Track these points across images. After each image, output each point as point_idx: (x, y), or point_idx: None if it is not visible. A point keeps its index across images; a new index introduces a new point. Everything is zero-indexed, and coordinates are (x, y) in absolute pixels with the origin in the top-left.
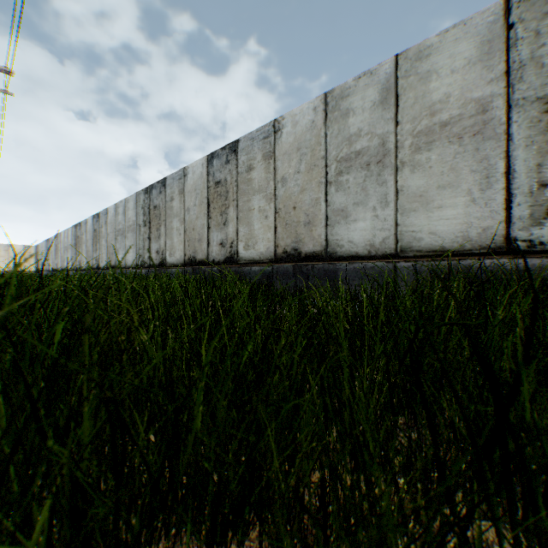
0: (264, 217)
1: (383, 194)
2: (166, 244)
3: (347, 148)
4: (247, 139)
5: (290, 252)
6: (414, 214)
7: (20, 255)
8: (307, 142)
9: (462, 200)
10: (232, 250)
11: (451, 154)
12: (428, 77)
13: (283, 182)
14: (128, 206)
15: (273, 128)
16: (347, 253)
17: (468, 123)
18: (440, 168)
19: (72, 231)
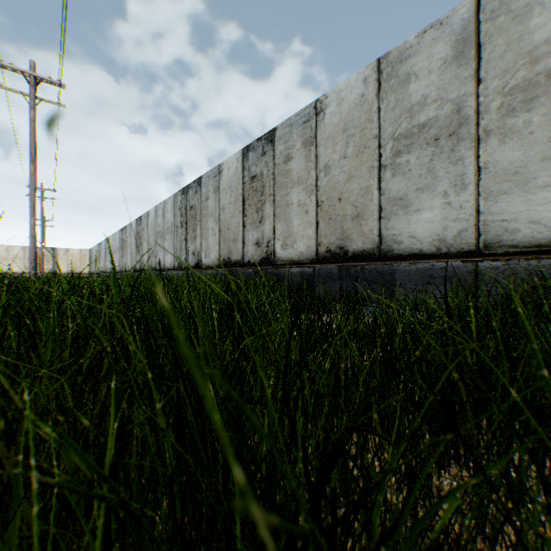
0: (304, 212)
1: (457, 175)
2: (202, 245)
3: (407, 122)
4: (285, 126)
5: (335, 250)
6: (505, 198)
7: (76, 258)
8: (356, 121)
9: None
10: (268, 250)
11: None
12: (527, 13)
13: (326, 171)
14: (166, 208)
15: (314, 110)
16: (407, 250)
17: None
18: (546, 132)
19: (118, 235)
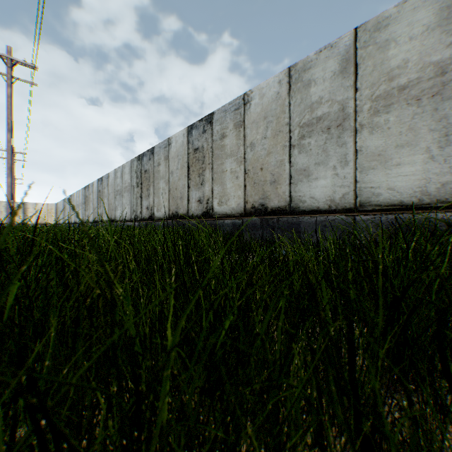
0: (235, 178)
1: (342, 155)
2: (154, 201)
3: (309, 115)
4: (221, 111)
5: (258, 207)
6: (373, 172)
7: (44, 211)
8: (273, 111)
9: (420, 158)
10: (208, 206)
11: (409, 115)
12: (386, 45)
13: (252, 147)
14: (124, 171)
15: (243, 101)
16: (309, 207)
17: (427, 85)
18: (398, 128)
19: (82, 192)
